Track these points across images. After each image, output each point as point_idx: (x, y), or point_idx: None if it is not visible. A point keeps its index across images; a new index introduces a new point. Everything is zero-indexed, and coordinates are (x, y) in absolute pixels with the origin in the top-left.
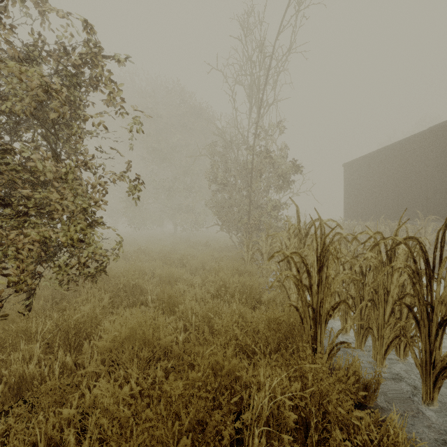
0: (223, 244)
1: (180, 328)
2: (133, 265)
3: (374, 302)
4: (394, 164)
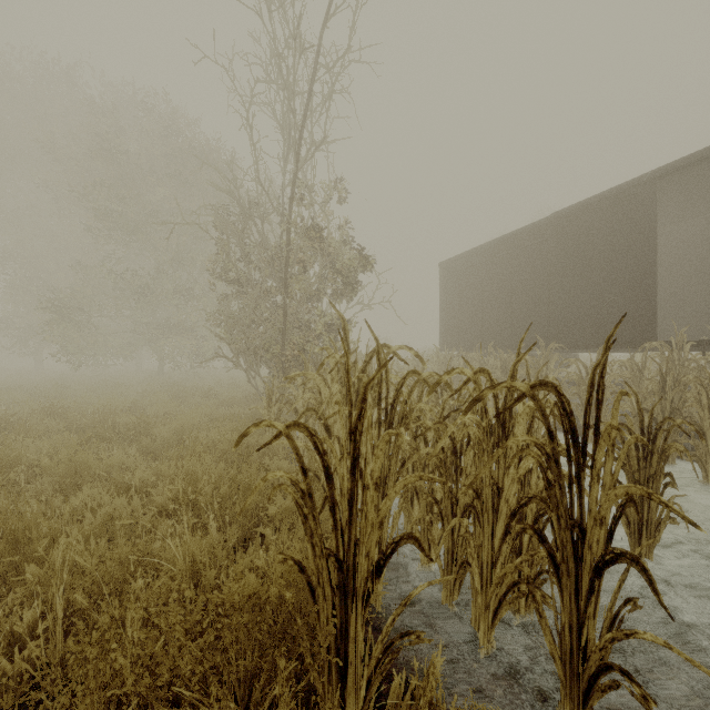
0: (244, 392)
1: (26, 627)
2: None
3: (475, 510)
4: (508, 266)
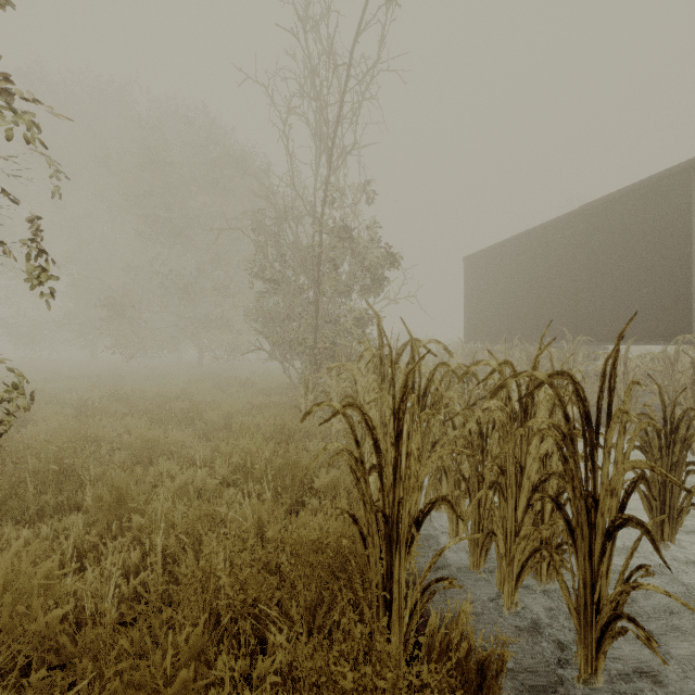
0: (278, 382)
1: (133, 563)
2: (75, 427)
3: (499, 486)
4: (534, 259)
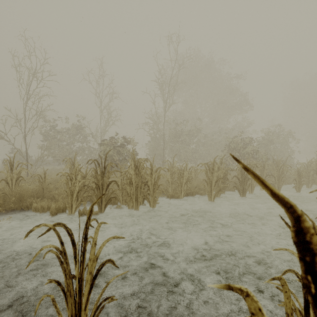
0: None
1: None
2: None
3: None
4: None
